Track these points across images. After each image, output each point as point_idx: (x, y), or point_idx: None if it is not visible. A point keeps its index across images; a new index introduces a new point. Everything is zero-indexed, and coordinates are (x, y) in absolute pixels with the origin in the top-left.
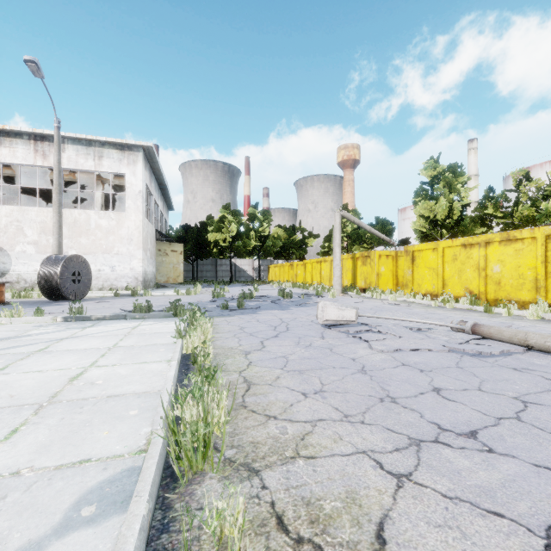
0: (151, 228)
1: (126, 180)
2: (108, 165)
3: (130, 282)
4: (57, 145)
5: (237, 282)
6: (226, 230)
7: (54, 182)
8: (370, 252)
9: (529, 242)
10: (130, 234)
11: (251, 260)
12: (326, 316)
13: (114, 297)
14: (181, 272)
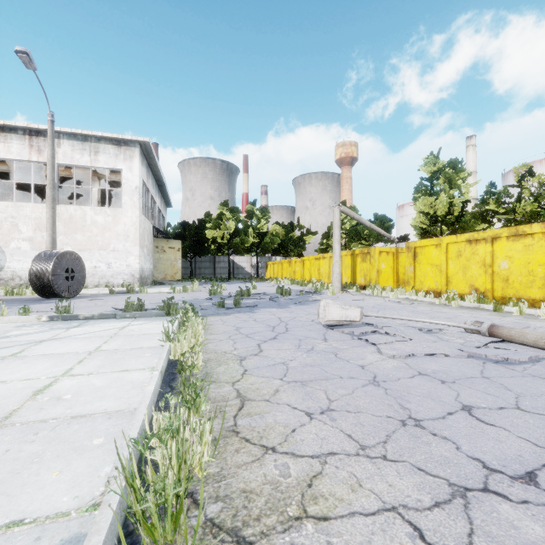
0: (149, 225)
1: (122, 176)
2: (104, 161)
3: (126, 279)
4: (50, 139)
5: (235, 279)
6: (224, 227)
7: (48, 177)
8: (370, 249)
9: (540, 237)
10: (126, 230)
11: (249, 257)
12: (328, 316)
13: (109, 294)
14: (178, 269)
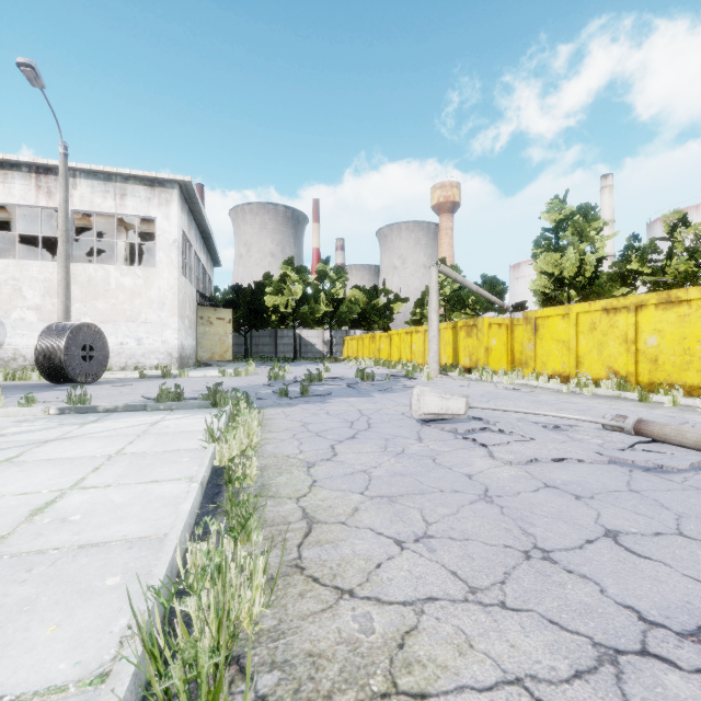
0: (191, 289)
1: (156, 225)
2: (134, 206)
3: (162, 360)
4: (63, 177)
5: (302, 359)
6: (289, 292)
7: (60, 228)
8: (477, 320)
9: (699, 305)
10: (162, 296)
11: (321, 331)
12: (424, 408)
13: (139, 379)
14: (229, 346)
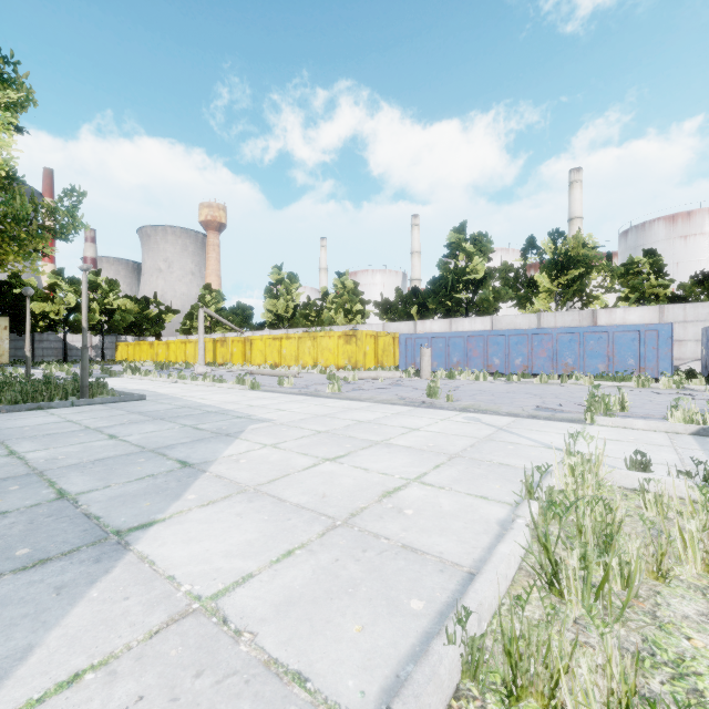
0: None
1: None
2: None
3: None
4: None
5: (75, 363)
6: (60, 300)
7: None
8: (227, 338)
9: (294, 339)
10: None
11: (89, 336)
12: (199, 371)
13: None
14: (5, 350)
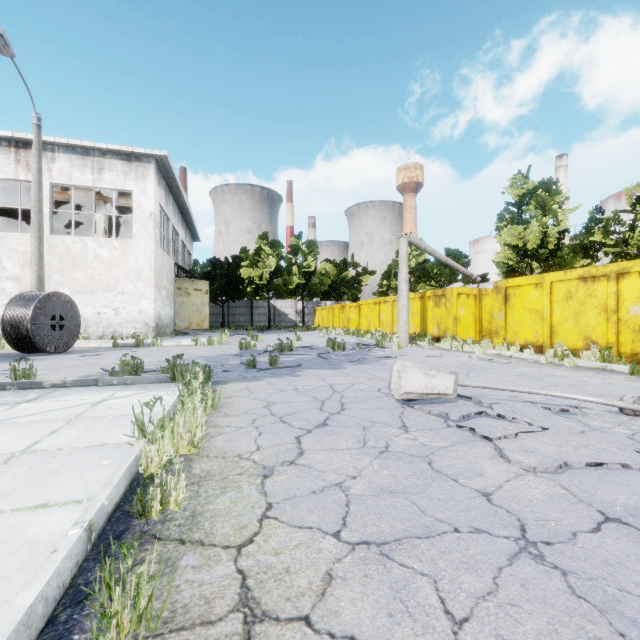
0: (168, 261)
1: (133, 199)
2: (111, 180)
3: (138, 329)
4: (36, 148)
5: (276, 328)
6: (263, 264)
7: (33, 198)
8: (446, 290)
9: None
10: (138, 268)
11: (294, 301)
12: (406, 386)
13: (113, 348)
14: (206, 316)
